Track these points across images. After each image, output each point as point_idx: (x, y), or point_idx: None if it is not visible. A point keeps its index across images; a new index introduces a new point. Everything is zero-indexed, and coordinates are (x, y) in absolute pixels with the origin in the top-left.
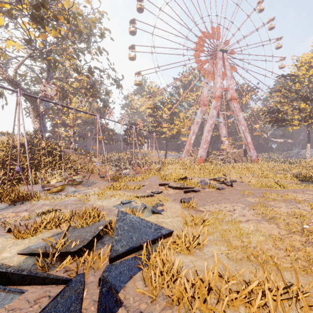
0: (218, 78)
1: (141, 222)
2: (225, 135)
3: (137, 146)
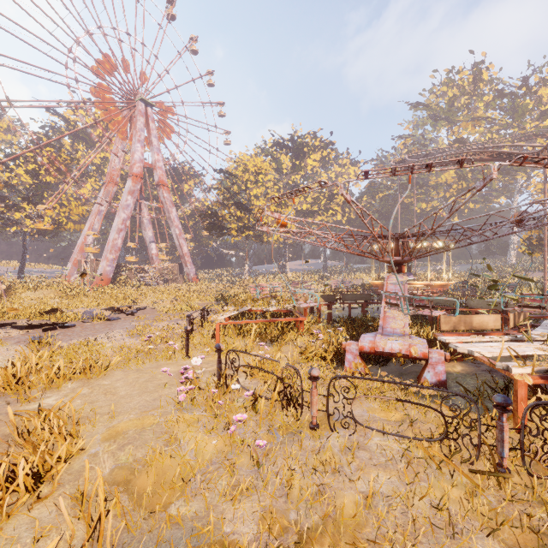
0: (138, 146)
1: None
2: (152, 240)
3: None
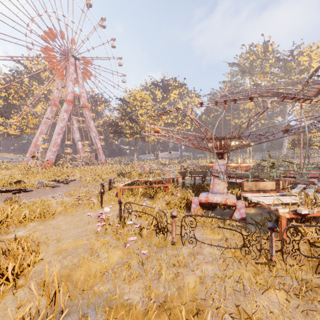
0: (70, 83)
1: None
2: (78, 139)
3: None
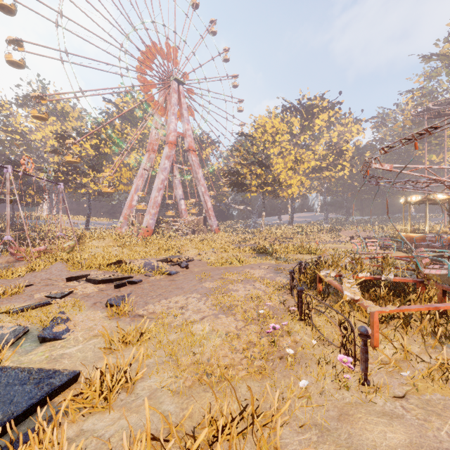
0: (173, 118)
1: (0, 376)
2: (181, 197)
3: (19, 207)
